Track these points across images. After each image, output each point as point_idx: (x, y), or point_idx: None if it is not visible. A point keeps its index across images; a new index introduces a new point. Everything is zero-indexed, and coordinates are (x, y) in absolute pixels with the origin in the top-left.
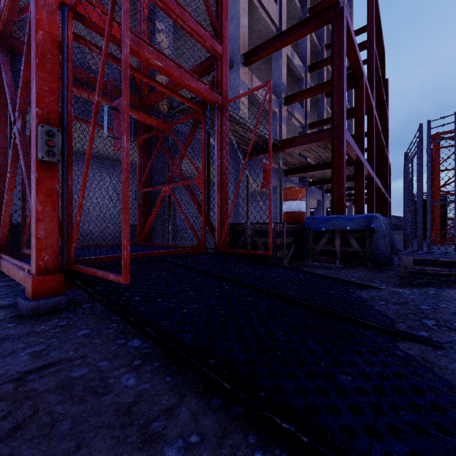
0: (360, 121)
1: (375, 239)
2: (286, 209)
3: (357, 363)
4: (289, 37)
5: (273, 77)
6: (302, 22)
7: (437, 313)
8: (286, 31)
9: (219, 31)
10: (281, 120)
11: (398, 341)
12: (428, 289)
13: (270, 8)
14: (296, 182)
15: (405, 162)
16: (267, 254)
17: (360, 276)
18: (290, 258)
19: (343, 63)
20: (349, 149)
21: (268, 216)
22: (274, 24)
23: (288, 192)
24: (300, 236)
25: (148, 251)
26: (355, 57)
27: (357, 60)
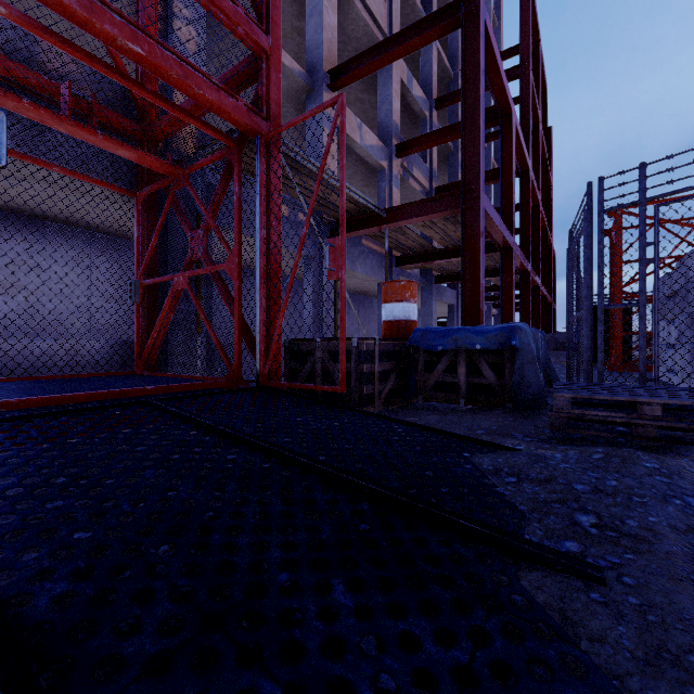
0: (508, 184)
1: (518, 364)
2: (385, 316)
3: (420, 639)
4: (399, 46)
5: (380, 112)
6: (418, 24)
7: (601, 500)
8: (394, 37)
9: (263, 11)
10: (391, 180)
11: (522, 569)
12: (593, 450)
13: (374, 5)
14: (415, 277)
15: (570, 244)
16: (337, 390)
17: (491, 426)
18: (388, 395)
19: (480, 90)
20: (491, 226)
21: (339, 327)
22: (381, 30)
23: (389, 289)
24: (406, 359)
25: (133, 387)
26: (499, 85)
27: (503, 91)
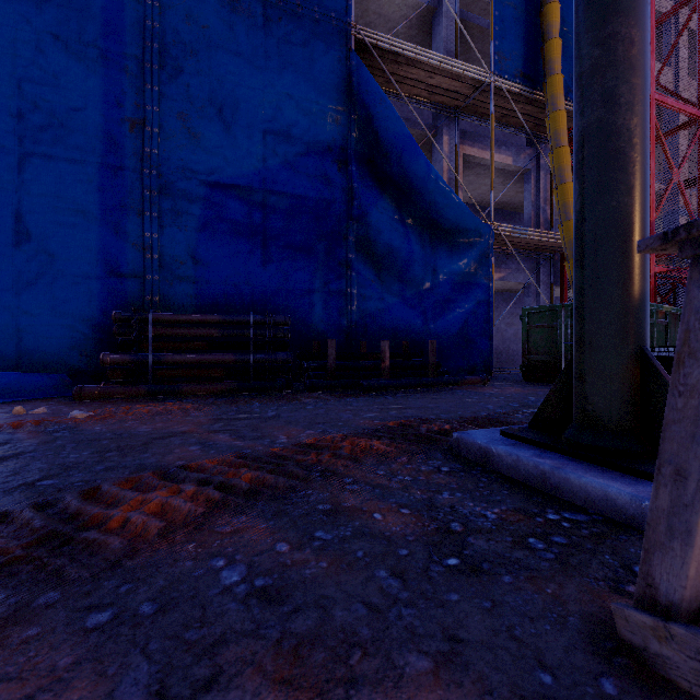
0: None
1: None
2: None
3: None
4: None
5: None
6: None
7: None
8: None
9: None
10: None
11: None
12: None
13: None
14: None
15: None
16: None
17: None
18: None
19: None
20: None
21: None
22: None
23: None
24: None
25: None
26: None
27: None
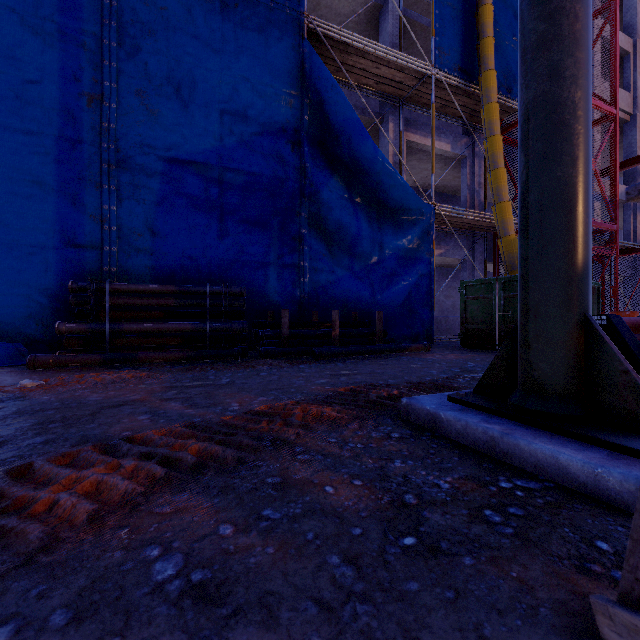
0: None
1: None
2: None
3: None
4: None
5: None
6: None
7: None
8: None
9: (614, 218)
10: (635, 209)
11: None
12: None
13: (622, 103)
14: None
15: None
16: None
17: None
18: None
19: None
20: None
21: None
22: (627, 113)
23: None
24: None
25: None
26: None
27: None
